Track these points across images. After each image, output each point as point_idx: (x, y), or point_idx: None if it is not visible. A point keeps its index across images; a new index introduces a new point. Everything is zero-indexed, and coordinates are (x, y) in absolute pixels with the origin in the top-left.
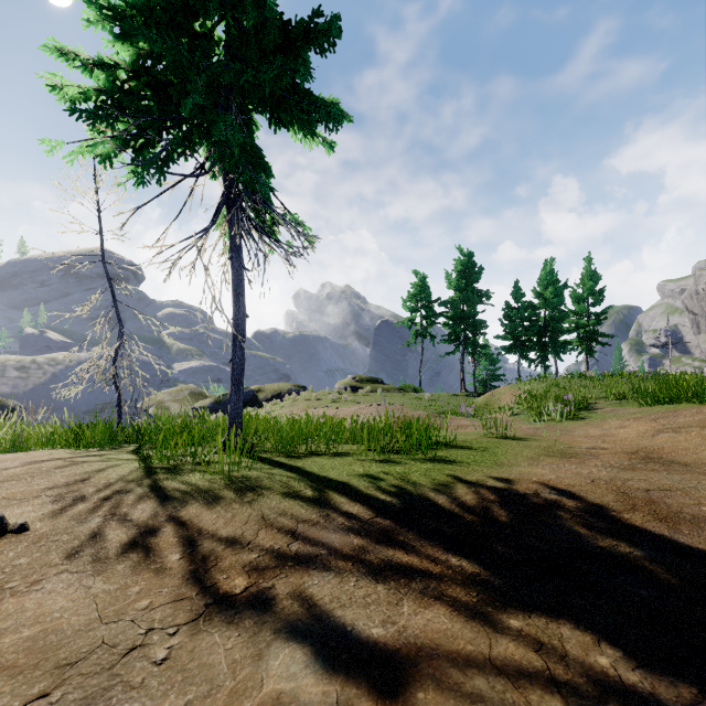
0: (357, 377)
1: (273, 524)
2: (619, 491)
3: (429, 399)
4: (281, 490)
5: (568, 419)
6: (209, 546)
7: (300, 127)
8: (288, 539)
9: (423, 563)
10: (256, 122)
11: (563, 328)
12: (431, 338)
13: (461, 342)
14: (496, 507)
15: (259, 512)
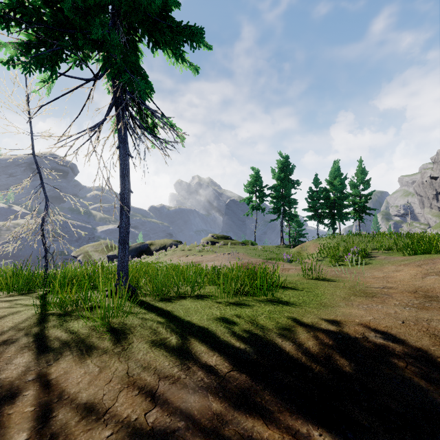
0: (215, 235)
1: (135, 382)
2: (430, 333)
3: (261, 250)
4: (150, 337)
5: (356, 264)
6: (62, 418)
7: (173, 52)
8: (147, 405)
9: (284, 439)
10: (141, 51)
11: (345, 204)
12: (262, 210)
13: (281, 213)
14: (337, 355)
15: (125, 366)
